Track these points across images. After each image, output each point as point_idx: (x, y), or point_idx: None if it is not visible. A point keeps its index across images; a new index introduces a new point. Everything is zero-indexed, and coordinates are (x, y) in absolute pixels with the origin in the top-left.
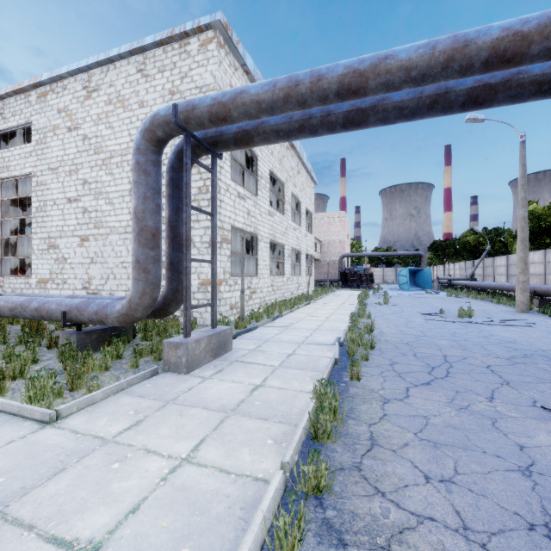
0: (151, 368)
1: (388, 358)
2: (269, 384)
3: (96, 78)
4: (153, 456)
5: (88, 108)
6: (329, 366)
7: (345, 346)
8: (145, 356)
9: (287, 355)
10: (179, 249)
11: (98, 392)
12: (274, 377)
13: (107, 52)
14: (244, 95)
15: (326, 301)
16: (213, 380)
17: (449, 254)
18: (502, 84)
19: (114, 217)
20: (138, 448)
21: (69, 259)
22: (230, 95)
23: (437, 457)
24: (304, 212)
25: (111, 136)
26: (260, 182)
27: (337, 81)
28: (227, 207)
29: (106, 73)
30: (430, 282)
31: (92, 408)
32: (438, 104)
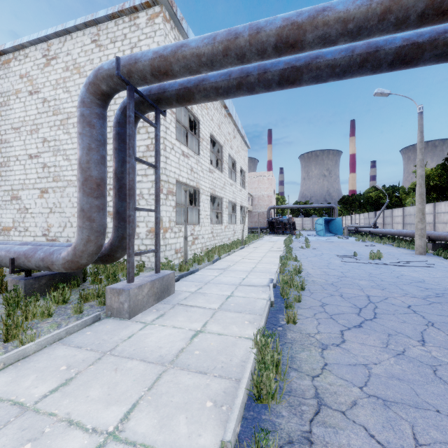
0: (93, 315)
1: (318, 299)
2: (208, 329)
3: (55, 47)
4: (75, 431)
5: (47, 74)
6: (266, 309)
7: (278, 287)
8: (91, 300)
9: (226, 298)
10: (125, 199)
11: (31, 344)
12: (213, 321)
13: (64, 24)
14: (185, 49)
15: (258, 245)
16: (154, 325)
17: (355, 206)
18: (429, 43)
19: (70, 171)
20: (59, 418)
21: (30, 209)
22: (171, 49)
23: (391, 421)
24: (239, 170)
25: (68, 99)
26: (202, 144)
27: (276, 33)
28: (172, 164)
29: (63, 43)
30: (340, 229)
31: (22, 363)
32: (368, 62)
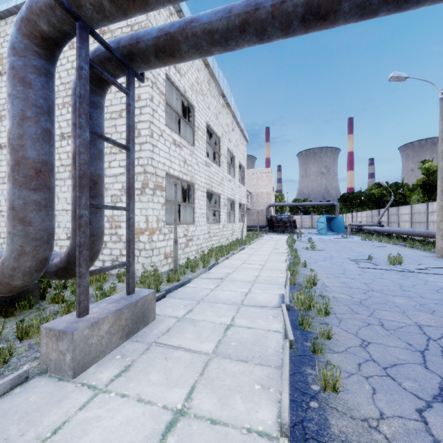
0: (13, 375)
1: (353, 332)
2: (195, 407)
3: None
4: None
5: None
6: (286, 361)
7: (292, 309)
8: (34, 336)
9: (225, 329)
10: None
11: None
12: (205, 384)
13: None
14: None
15: (258, 246)
16: (109, 395)
17: (356, 204)
18: None
19: None
20: None
21: None
22: None
23: None
24: (238, 166)
25: None
26: (197, 133)
27: None
28: (161, 153)
29: None
30: (342, 228)
31: None
32: None
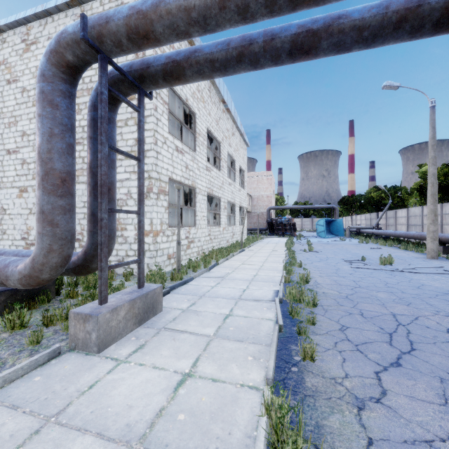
0: (49, 349)
1: (335, 320)
2: (200, 371)
3: (35, 31)
4: None
5: (26, 60)
6: (274, 339)
7: (285, 302)
8: (57, 323)
9: (224, 318)
10: None
11: None
12: (207, 357)
13: (44, 4)
14: (169, 0)
15: (258, 248)
16: (129, 364)
17: (355, 207)
18: None
19: None
20: None
21: (8, 210)
22: (151, 2)
23: None
24: (238, 169)
25: None
26: (198, 139)
27: None
28: (165, 160)
29: (44, 26)
30: (342, 231)
31: None
32: (407, 22)
